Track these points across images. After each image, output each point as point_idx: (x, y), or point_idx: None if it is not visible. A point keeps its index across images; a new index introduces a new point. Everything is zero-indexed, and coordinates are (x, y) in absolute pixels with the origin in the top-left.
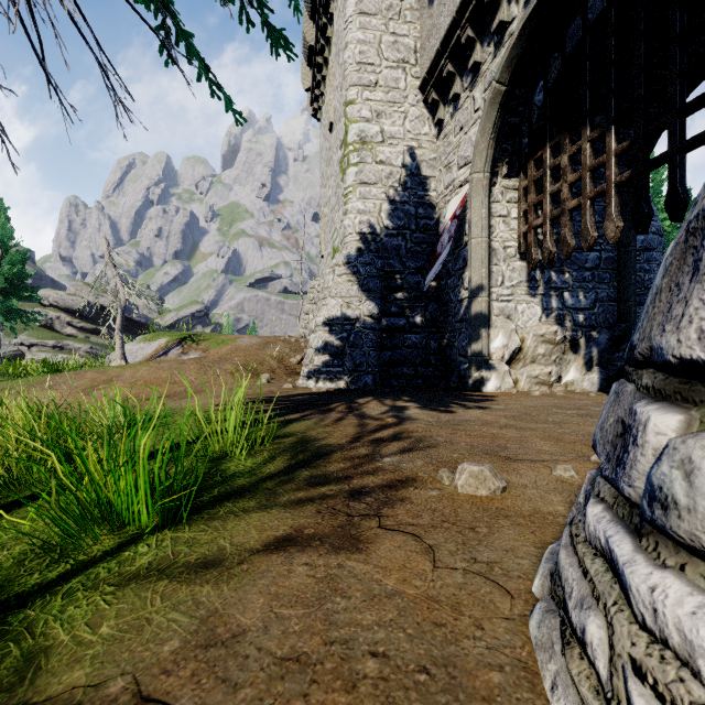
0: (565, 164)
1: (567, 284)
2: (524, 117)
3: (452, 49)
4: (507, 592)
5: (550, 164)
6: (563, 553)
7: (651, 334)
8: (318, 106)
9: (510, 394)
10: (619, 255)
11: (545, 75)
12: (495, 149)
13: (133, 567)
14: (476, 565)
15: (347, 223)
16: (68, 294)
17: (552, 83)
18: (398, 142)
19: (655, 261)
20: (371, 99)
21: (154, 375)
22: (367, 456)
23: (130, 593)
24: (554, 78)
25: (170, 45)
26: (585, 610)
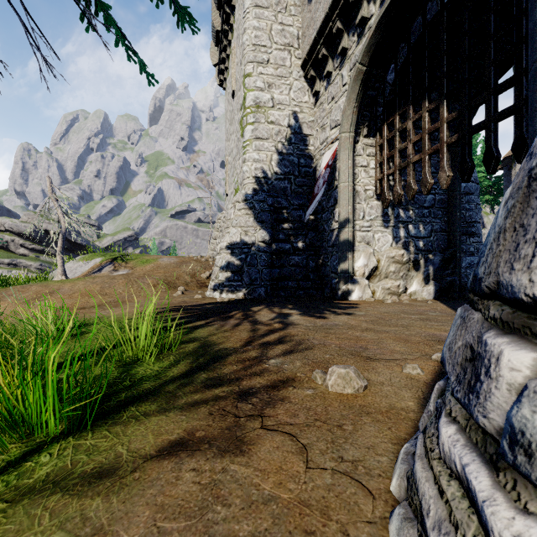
0: (410, 128)
1: (411, 219)
2: (380, 91)
3: (325, 37)
4: (369, 492)
5: (399, 128)
6: (419, 465)
7: (498, 270)
8: (224, 78)
9: (369, 302)
10: (448, 197)
11: (395, 60)
12: (358, 115)
13: (31, 480)
14: (343, 464)
15: (245, 169)
16: (21, 222)
17: (400, 66)
18: (285, 107)
19: (474, 202)
20: (264, 73)
21: (89, 288)
22: (256, 358)
23: (21, 510)
24: (402, 63)
25: (89, 14)
26: (443, 536)
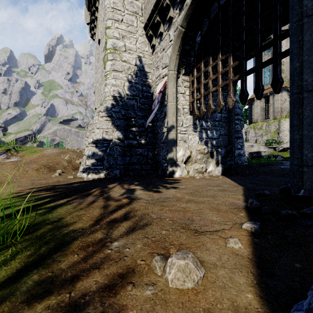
0: (210, 70)
1: (209, 127)
2: (192, 48)
3: (159, 9)
4: None
5: (203, 70)
6: None
7: None
8: (94, 32)
9: (186, 178)
10: (228, 115)
11: (201, 28)
12: (179, 60)
13: None
14: None
15: (106, 90)
16: None
17: (204, 32)
18: (133, 52)
19: (239, 120)
20: (119, 28)
21: None
22: (100, 241)
23: None
24: (205, 30)
25: None
26: None
